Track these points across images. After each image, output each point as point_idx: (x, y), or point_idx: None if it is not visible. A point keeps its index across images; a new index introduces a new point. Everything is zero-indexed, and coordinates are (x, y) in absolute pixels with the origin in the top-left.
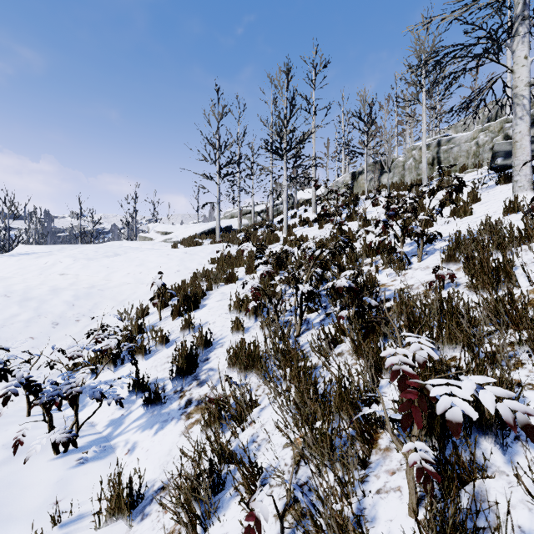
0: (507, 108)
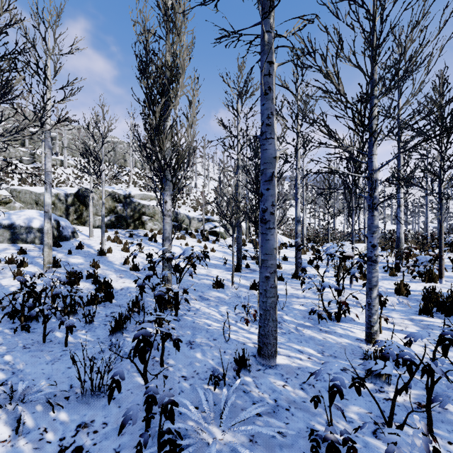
0: None
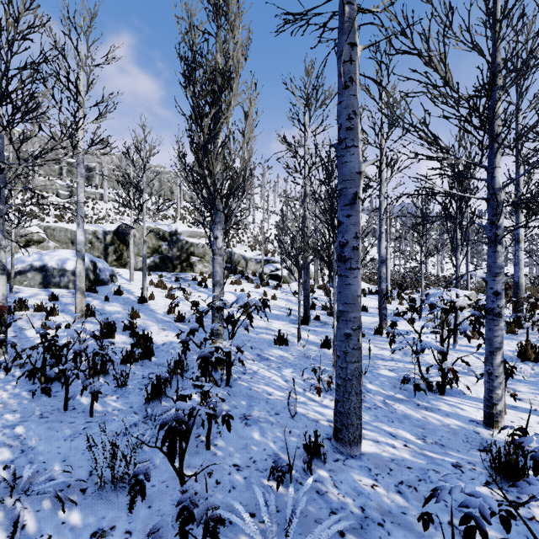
0: (37, 168)
